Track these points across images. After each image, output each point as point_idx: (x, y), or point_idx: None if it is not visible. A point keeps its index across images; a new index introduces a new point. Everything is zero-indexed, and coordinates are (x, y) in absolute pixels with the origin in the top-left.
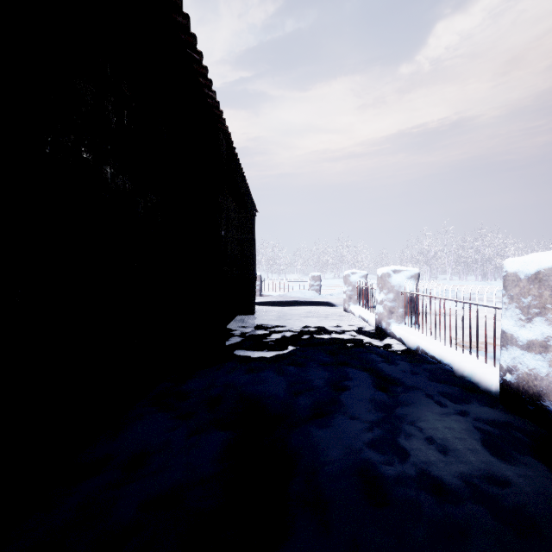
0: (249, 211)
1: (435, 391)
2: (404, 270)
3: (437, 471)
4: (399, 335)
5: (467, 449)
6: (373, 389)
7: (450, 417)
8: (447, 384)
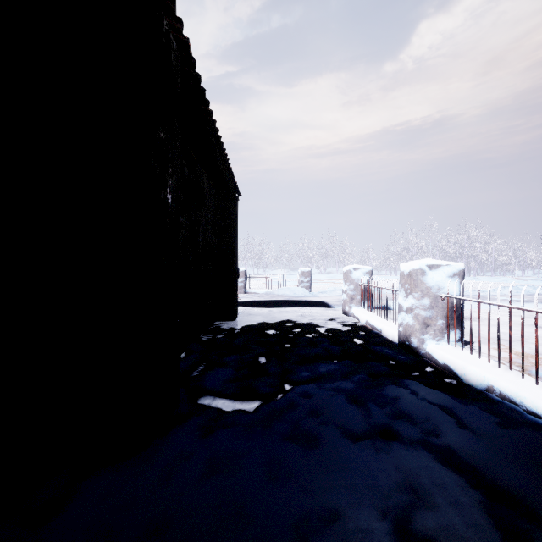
0: (229, 192)
1: None
2: (444, 265)
3: None
4: (445, 361)
5: None
6: None
7: None
8: None
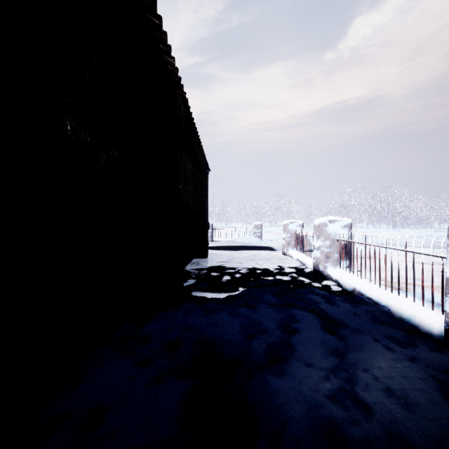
0: (203, 170)
1: (380, 334)
2: (339, 220)
3: (407, 433)
4: (336, 278)
5: (430, 404)
6: (321, 332)
7: (402, 364)
8: (389, 326)
